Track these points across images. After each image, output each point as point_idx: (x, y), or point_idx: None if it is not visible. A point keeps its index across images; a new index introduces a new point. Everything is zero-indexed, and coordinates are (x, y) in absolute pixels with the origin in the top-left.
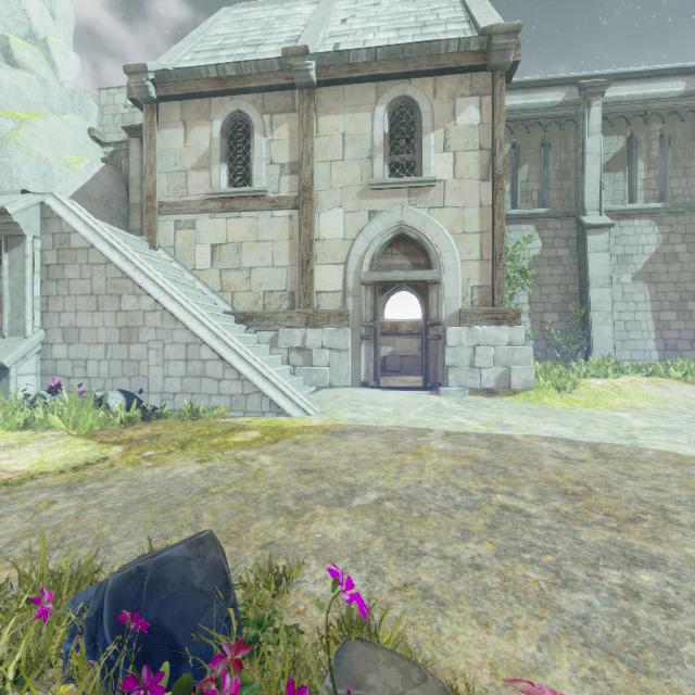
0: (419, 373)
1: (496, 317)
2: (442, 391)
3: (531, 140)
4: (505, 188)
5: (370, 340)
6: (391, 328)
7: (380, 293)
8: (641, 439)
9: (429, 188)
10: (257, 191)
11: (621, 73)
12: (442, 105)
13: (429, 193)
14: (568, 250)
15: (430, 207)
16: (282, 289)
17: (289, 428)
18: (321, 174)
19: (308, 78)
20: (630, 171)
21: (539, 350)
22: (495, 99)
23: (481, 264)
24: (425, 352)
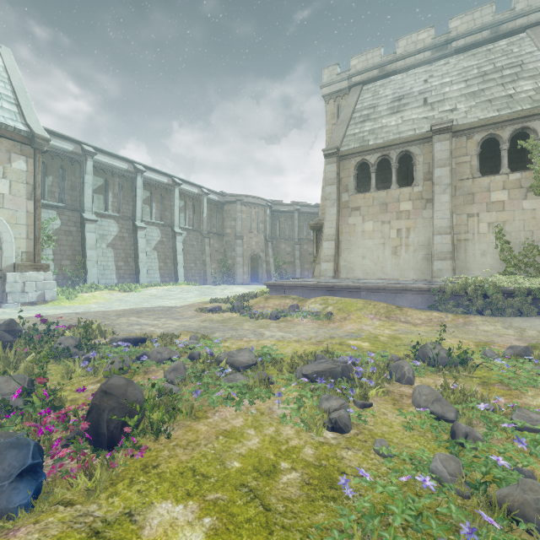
0: None
1: (37, 268)
2: (4, 306)
3: (55, 164)
4: None
5: None
6: None
7: None
8: (92, 309)
9: None
10: None
11: (102, 149)
12: (2, 153)
13: None
14: (76, 228)
15: None
16: None
17: None
18: None
19: None
20: (106, 195)
21: (59, 280)
22: (36, 162)
23: (28, 241)
24: None
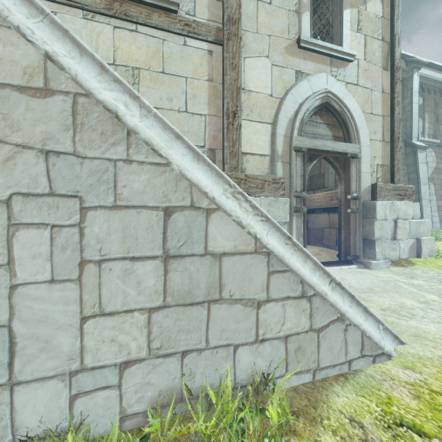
0: None
1: (400, 193)
2: (373, 264)
3: None
4: None
5: (300, 212)
6: None
7: (307, 162)
8: None
9: (347, 63)
10: (167, 1)
11: None
12: None
13: (347, 68)
14: None
15: (347, 82)
16: (199, 144)
17: None
18: (247, 11)
19: None
20: None
21: None
22: None
23: (383, 145)
24: (346, 225)
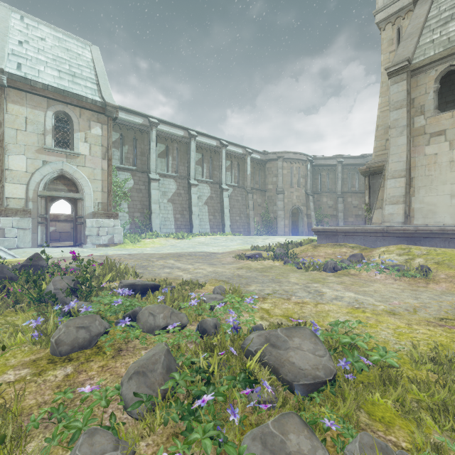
0: (71, 240)
1: (109, 215)
2: (84, 246)
3: (129, 135)
4: (117, 153)
5: (44, 224)
6: (54, 217)
7: (50, 201)
8: (144, 252)
9: (77, 157)
10: None
11: (164, 120)
12: (84, 122)
13: (77, 159)
14: (144, 186)
15: (78, 165)
16: None
17: (12, 261)
18: (10, 134)
19: (2, 83)
20: (167, 159)
21: (132, 228)
22: (108, 128)
23: (102, 193)
24: (75, 230)
